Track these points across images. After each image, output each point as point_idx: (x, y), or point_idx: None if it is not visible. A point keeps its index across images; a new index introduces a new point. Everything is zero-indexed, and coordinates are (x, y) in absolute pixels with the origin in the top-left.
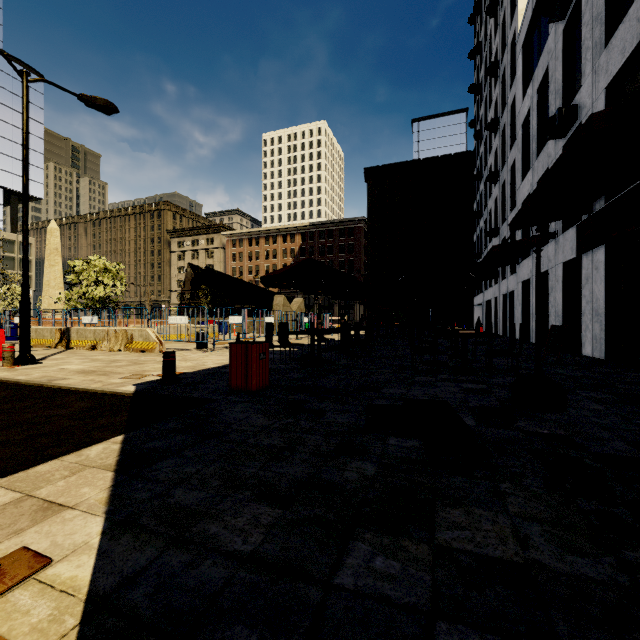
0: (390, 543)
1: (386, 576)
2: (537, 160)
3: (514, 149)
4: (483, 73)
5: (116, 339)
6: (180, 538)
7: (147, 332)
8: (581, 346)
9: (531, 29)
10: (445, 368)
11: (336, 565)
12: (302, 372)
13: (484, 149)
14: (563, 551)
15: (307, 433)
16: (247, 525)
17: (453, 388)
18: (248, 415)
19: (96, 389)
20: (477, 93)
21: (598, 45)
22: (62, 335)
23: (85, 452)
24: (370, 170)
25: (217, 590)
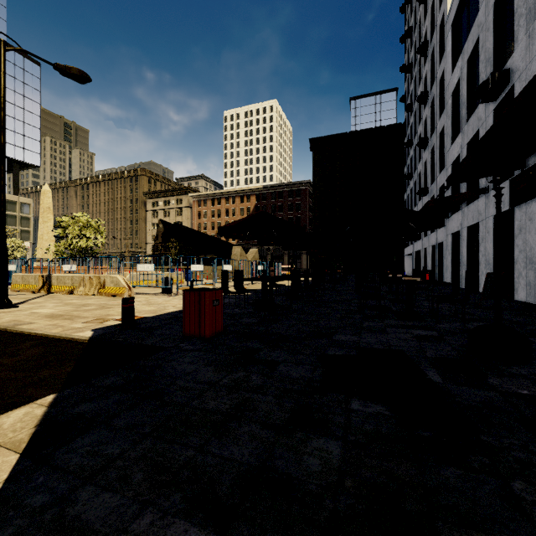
0: None
1: None
2: (467, 124)
3: (443, 117)
4: (413, 54)
5: (90, 285)
6: None
7: (117, 278)
8: (512, 292)
9: (460, 8)
10: (390, 313)
11: None
12: (255, 317)
13: (414, 120)
14: None
15: (258, 392)
16: None
17: (404, 335)
18: (197, 367)
19: (54, 335)
20: (408, 71)
21: (532, 10)
22: (44, 281)
23: (1, 419)
24: (314, 140)
25: None
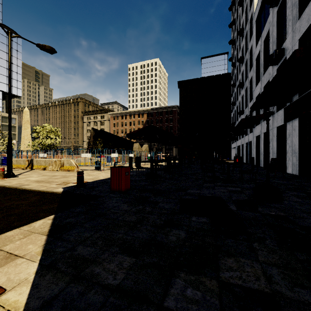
0: (195, 279)
1: (193, 301)
2: (263, 76)
3: (251, 71)
4: (236, 34)
5: (55, 165)
6: (78, 276)
7: (70, 161)
8: (286, 168)
9: (260, 11)
10: (218, 179)
11: (165, 293)
12: (147, 181)
13: (236, 71)
14: (292, 285)
15: (149, 214)
16: (116, 268)
17: (223, 190)
18: (119, 204)
19: (43, 190)
20: (233, 44)
21: (295, 18)
22: (29, 163)
23: (33, 224)
24: (180, 82)
25: (97, 310)
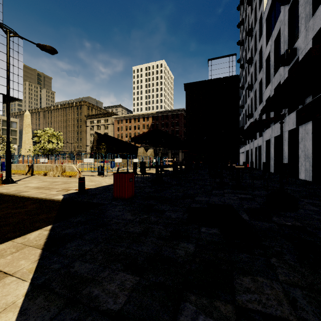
0: (207, 304)
1: None
2: (274, 78)
3: (261, 73)
4: (244, 35)
5: (57, 170)
6: (74, 299)
7: (72, 167)
8: (298, 174)
9: (270, 10)
10: (228, 186)
11: None
12: (152, 188)
13: (245, 73)
14: (320, 311)
15: (155, 224)
16: (117, 289)
17: (233, 197)
18: (122, 213)
19: (42, 197)
20: (241, 45)
21: (308, 16)
22: (29, 168)
23: (28, 236)
24: (187, 84)
25: None
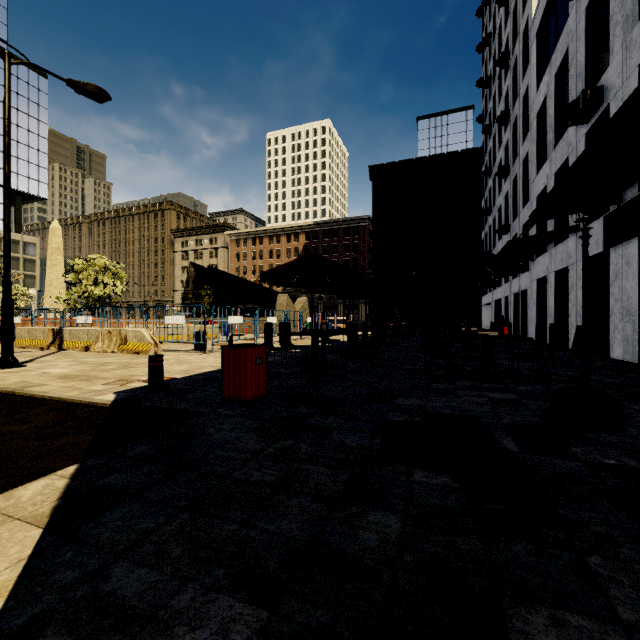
0: None
1: None
2: (555, 150)
3: (527, 141)
4: (492, 66)
5: (110, 340)
6: None
7: (142, 333)
8: (607, 348)
9: (547, 13)
10: (462, 373)
11: None
12: (305, 377)
13: (493, 144)
14: None
15: (308, 463)
16: None
17: (478, 398)
18: (238, 435)
19: (70, 398)
20: (486, 86)
21: (630, 18)
22: (55, 336)
23: (18, 492)
24: (375, 168)
25: None
